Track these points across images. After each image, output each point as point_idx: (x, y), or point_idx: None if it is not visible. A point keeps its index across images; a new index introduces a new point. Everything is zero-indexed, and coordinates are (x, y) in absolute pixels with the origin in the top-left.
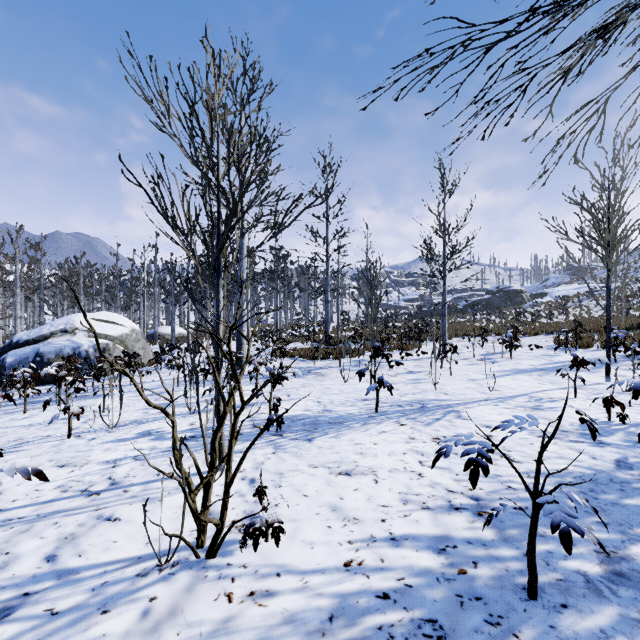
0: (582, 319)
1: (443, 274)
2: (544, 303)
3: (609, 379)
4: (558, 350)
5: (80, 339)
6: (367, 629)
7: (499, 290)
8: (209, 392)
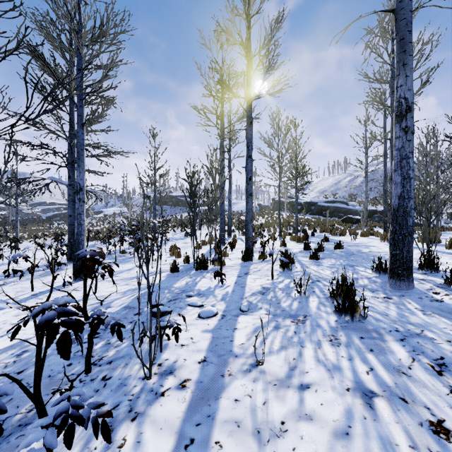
0: (109, 227)
1: (16, 204)
2: (99, 218)
3: None
4: None
5: None
6: None
7: None
8: None
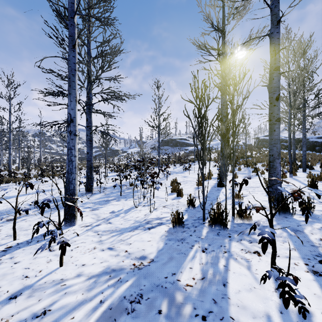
0: None
1: None
2: (124, 155)
3: (105, 179)
4: (109, 173)
5: None
6: (9, 209)
7: (110, 149)
8: None
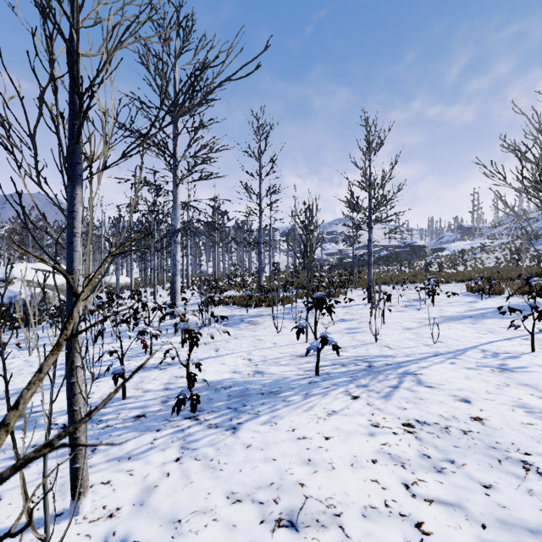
0: None
1: (369, 226)
2: (444, 256)
3: None
4: (473, 297)
5: (18, 288)
6: None
7: (406, 245)
8: (110, 356)
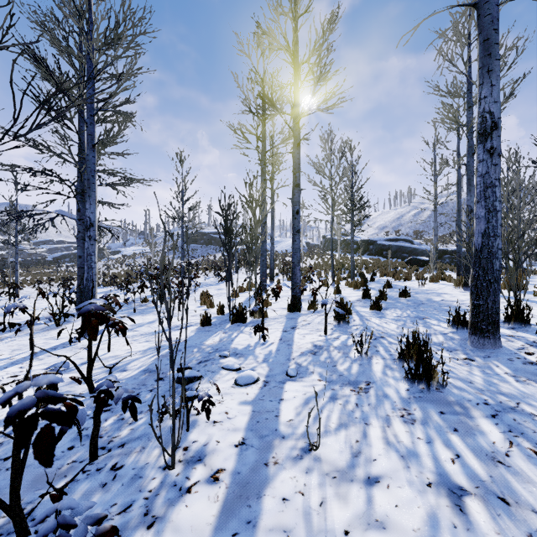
0: (128, 270)
1: (16, 243)
2: (116, 259)
3: None
4: None
5: None
6: None
7: None
8: None
